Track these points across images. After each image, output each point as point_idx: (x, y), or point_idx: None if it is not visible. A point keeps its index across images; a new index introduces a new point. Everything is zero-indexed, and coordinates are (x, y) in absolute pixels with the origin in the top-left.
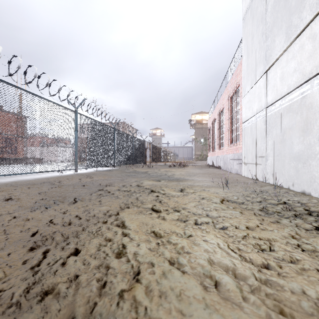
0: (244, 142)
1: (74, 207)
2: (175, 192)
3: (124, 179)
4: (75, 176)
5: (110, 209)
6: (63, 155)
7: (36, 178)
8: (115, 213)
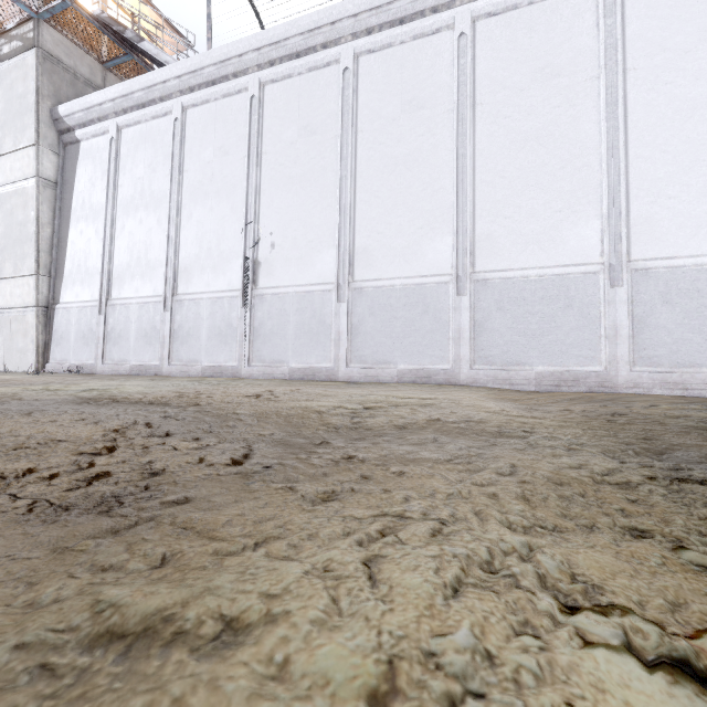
0: None
1: None
2: None
3: None
4: None
5: None
6: None
7: None
8: None
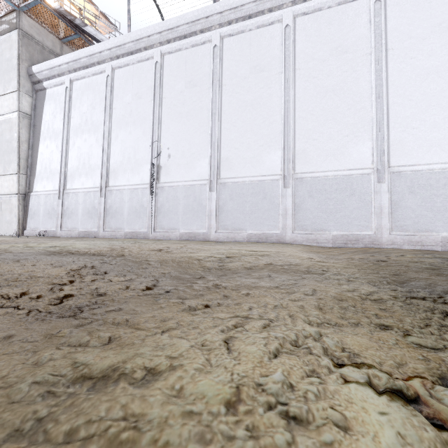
0: None
1: None
2: None
3: None
4: None
5: None
6: None
7: None
8: None
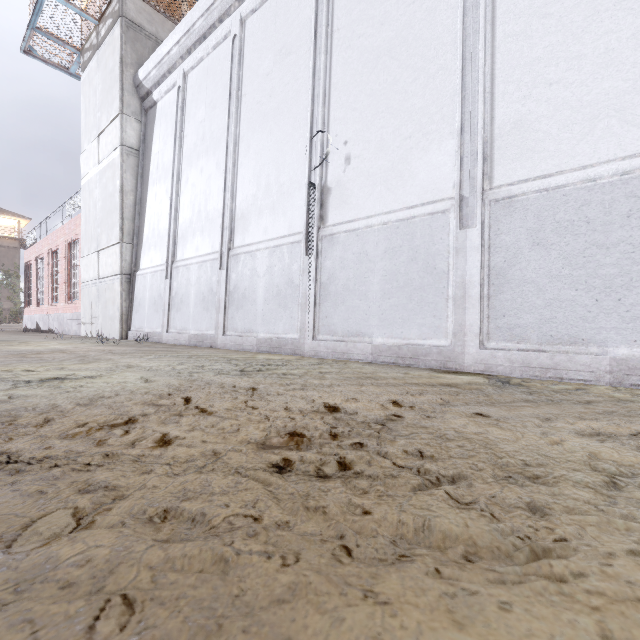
0: (83, 303)
1: None
2: (16, 343)
3: None
4: None
5: None
6: None
7: None
8: None
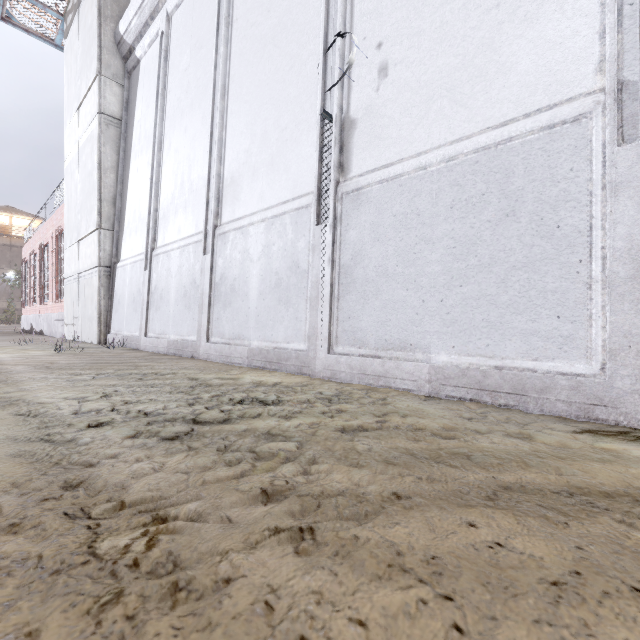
0: (66, 301)
1: None
2: None
3: None
4: None
5: None
6: None
7: None
8: None
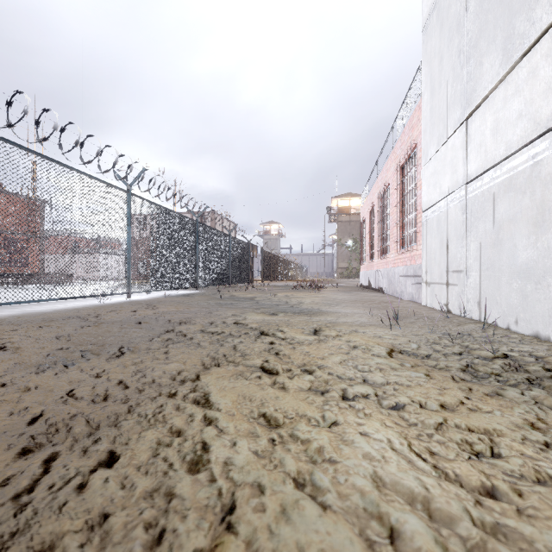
0: (426, 246)
1: (118, 364)
2: (304, 335)
3: (213, 311)
4: (126, 306)
5: (184, 369)
6: (105, 269)
7: (57, 309)
8: (193, 377)
